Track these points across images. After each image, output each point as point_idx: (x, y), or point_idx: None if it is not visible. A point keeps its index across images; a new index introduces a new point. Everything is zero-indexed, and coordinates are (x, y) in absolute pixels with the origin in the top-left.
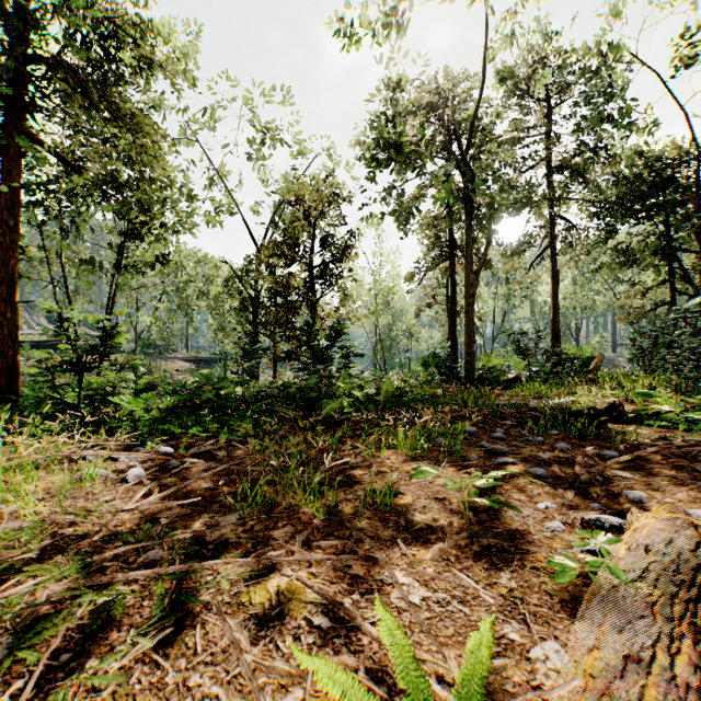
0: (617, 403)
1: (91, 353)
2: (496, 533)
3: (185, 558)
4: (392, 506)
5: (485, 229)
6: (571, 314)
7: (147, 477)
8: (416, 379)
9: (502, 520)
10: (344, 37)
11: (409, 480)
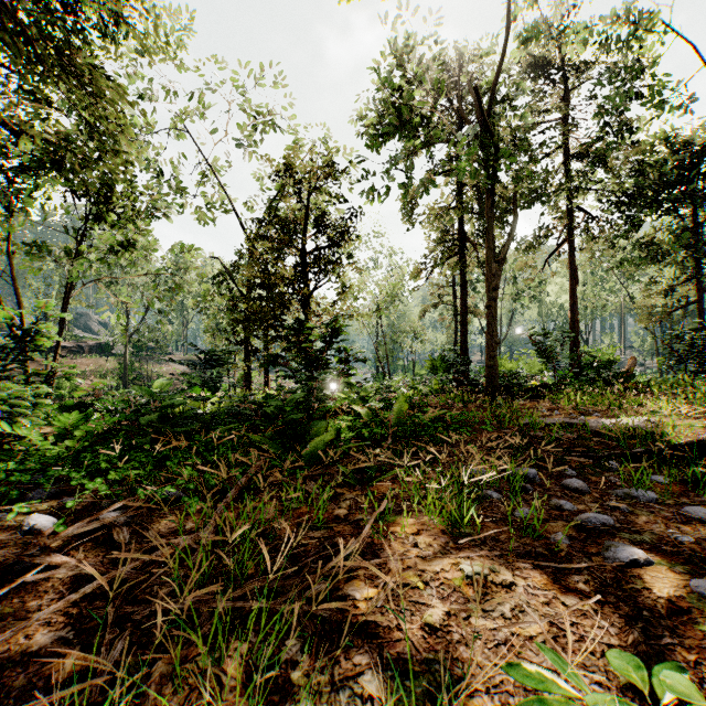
0: None
1: None
2: None
3: None
4: None
5: (500, 220)
6: (580, 316)
7: None
8: (425, 385)
9: None
10: None
11: (465, 619)
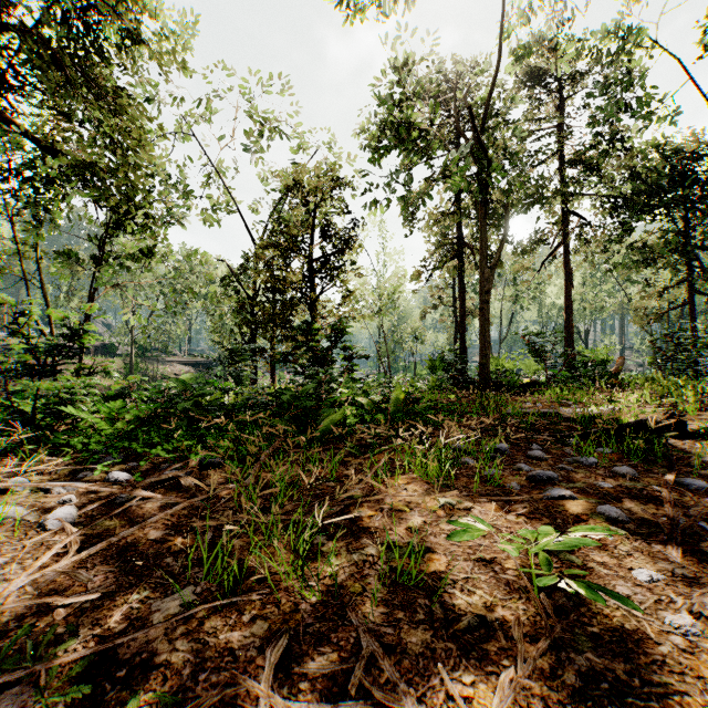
0: (675, 414)
1: (48, 353)
2: (593, 639)
3: (65, 706)
4: (418, 576)
5: (496, 225)
6: (579, 317)
7: (78, 519)
8: (424, 383)
9: (592, 608)
10: (347, 6)
11: (436, 525)
